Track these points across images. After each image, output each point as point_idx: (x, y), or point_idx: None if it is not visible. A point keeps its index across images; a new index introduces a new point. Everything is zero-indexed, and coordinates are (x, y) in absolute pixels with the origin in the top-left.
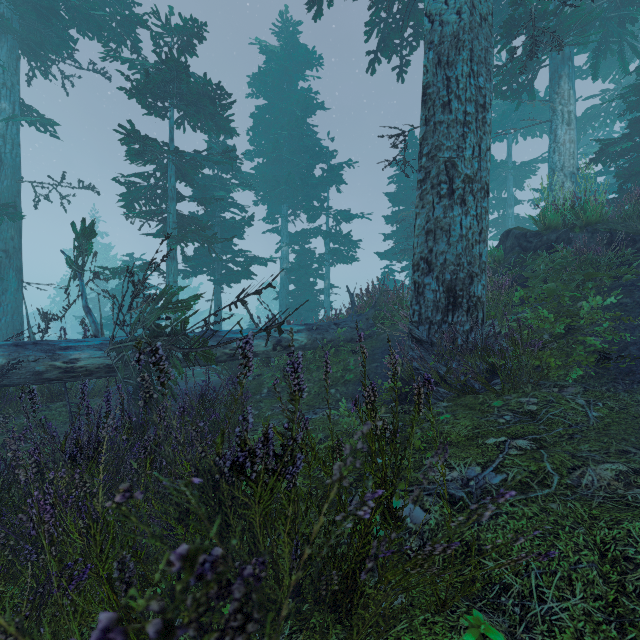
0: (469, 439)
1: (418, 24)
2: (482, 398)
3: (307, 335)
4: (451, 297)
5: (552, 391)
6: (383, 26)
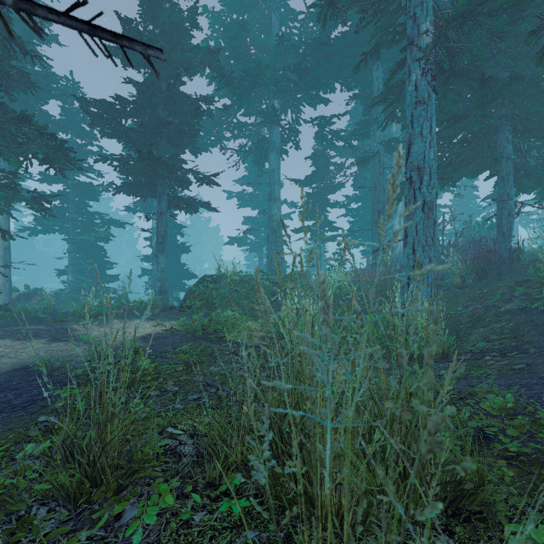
0: None
1: None
2: None
3: None
4: None
5: None
6: None
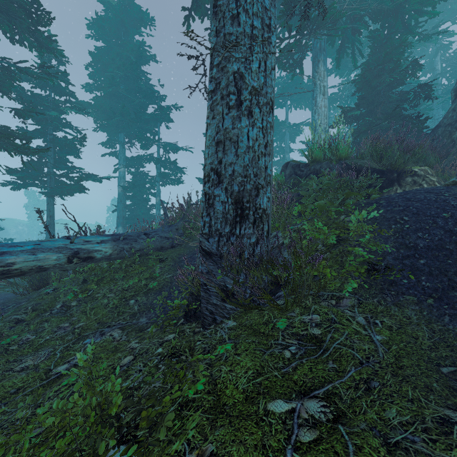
0: (248, 399)
1: None
2: (267, 316)
3: (112, 245)
4: (239, 209)
5: (331, 304)
6: None
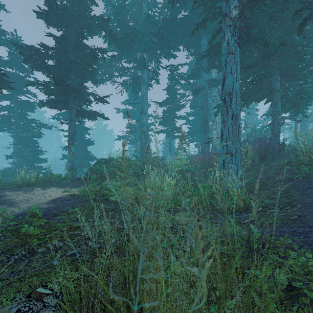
0: None
1: None
2: None
3: None
4: None
5: None
6: None
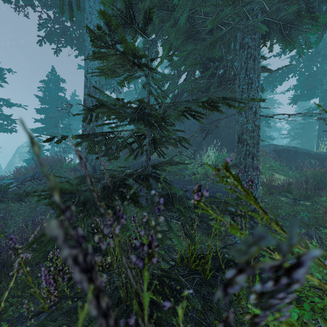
0: None
1: (67, 39)
2: None
3: (16, 184)
4: (94, 170)
5: None
6: (49, 29)
